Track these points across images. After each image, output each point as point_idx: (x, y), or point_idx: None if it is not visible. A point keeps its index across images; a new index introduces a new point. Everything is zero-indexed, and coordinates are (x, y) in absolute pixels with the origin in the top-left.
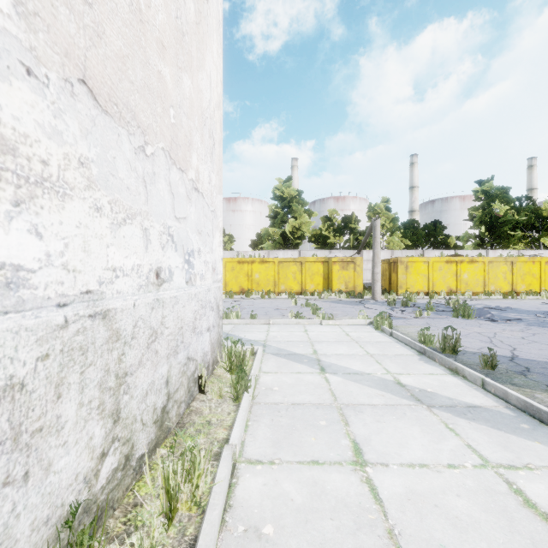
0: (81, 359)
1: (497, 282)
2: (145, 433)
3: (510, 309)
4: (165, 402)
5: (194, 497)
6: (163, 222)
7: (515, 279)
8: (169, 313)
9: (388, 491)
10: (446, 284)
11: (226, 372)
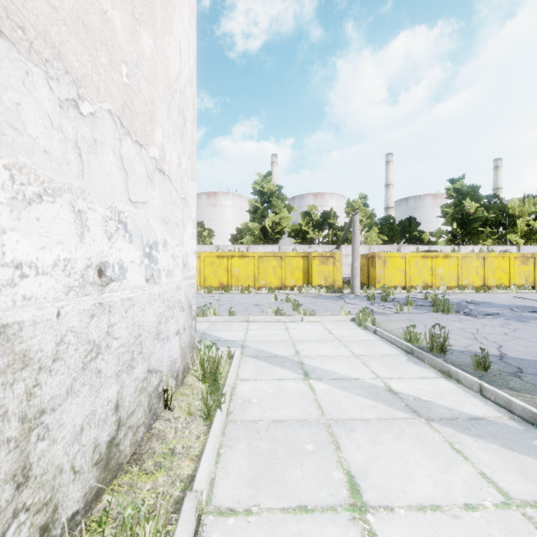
0: None
1: (469, 277)
2: (80, 483)
3: (485, 303)
4: (114, 433)
5: None
6: (109, 204)
7: (487, 274)
8: (119, 320)
9: None
10: (422, 279)
11: (198, 382)
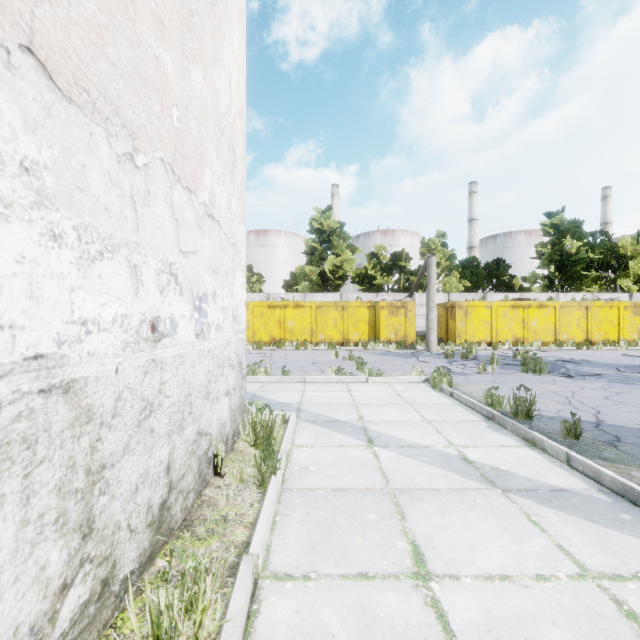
0: (25, 455)
1: (569, 331)
2: (135, 543)
3: (587, 362)
4: (165, 496)
5: (197, 639)
6: (161, 257)
7: (590, 327)
8: (170, 378)
9: (461, 618)
10: (512, 333)
11: (250, 447)
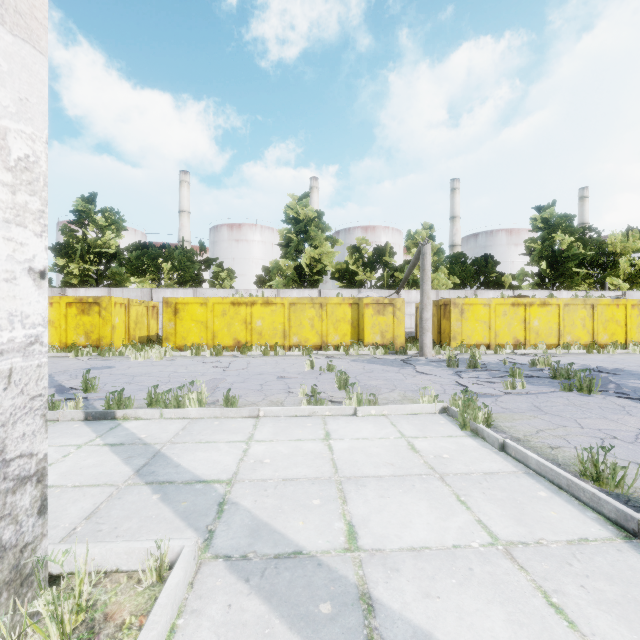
0: None
1: (574, 332)
2: None
3: (621, 372)
4: None
5: None
6: None
7: (596, 327)
8: None
9: None
10: (512, 334)
11: None
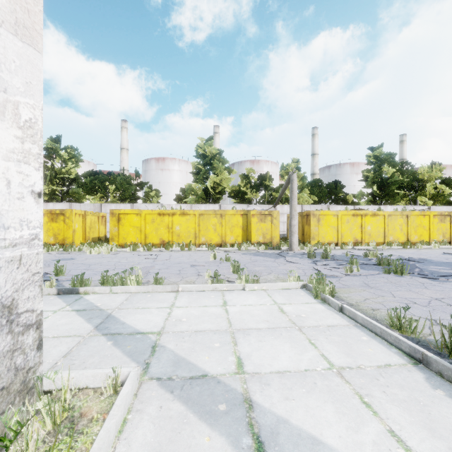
0: None
1: (394, 234)
2: None
3: (425, 260)
4: None
5: None
6: None
7: (410, 231)
8: None
9: None
10: (353, 235)
11: None
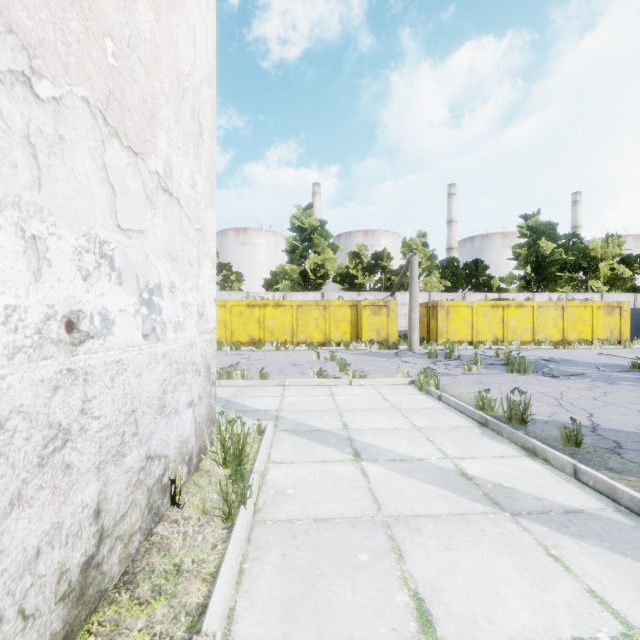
0: None
1: (546, 330)
2: (34, 631)
3: (567, 361)
4: (92, 550)
5: None
6: (85, 230)
7: (566, 326)
8: (102, 392)
9: None
10: (492, 332)
11: (217, 467)
